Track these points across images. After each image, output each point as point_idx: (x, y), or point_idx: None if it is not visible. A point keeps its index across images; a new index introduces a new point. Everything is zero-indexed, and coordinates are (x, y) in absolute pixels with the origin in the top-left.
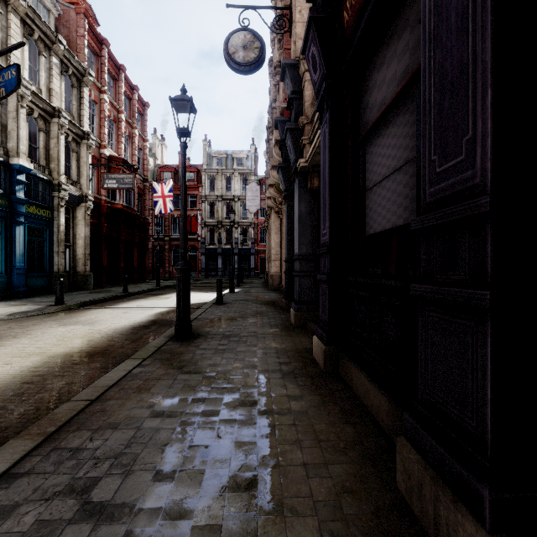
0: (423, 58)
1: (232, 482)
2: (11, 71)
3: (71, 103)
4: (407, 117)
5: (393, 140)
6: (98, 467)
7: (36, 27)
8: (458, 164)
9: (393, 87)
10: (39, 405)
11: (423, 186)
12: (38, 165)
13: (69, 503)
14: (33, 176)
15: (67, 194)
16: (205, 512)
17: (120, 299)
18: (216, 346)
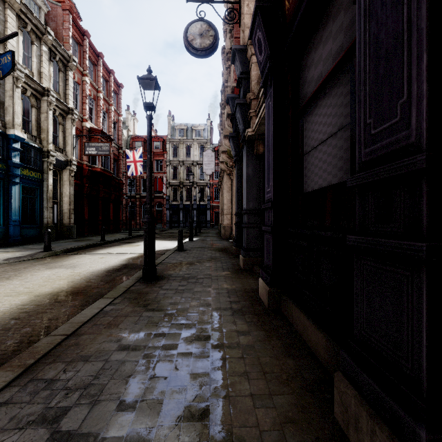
0: (358, 32)
1: (186, 412)
2: (7, 57)
3: (58, 84)
4: (341, 88)
5: (329, 109)
6: (69, 397)
7: (29, 21)
8: (393, 125)
9: (329, 63)
10: (23, 339)
11: (358, 147)
12: (30, 135)
13: (40, 432)
14: (27, 144)
15: (55, 159)
16: (162, 441)
17: (98, 246)
18: (176, 286)
